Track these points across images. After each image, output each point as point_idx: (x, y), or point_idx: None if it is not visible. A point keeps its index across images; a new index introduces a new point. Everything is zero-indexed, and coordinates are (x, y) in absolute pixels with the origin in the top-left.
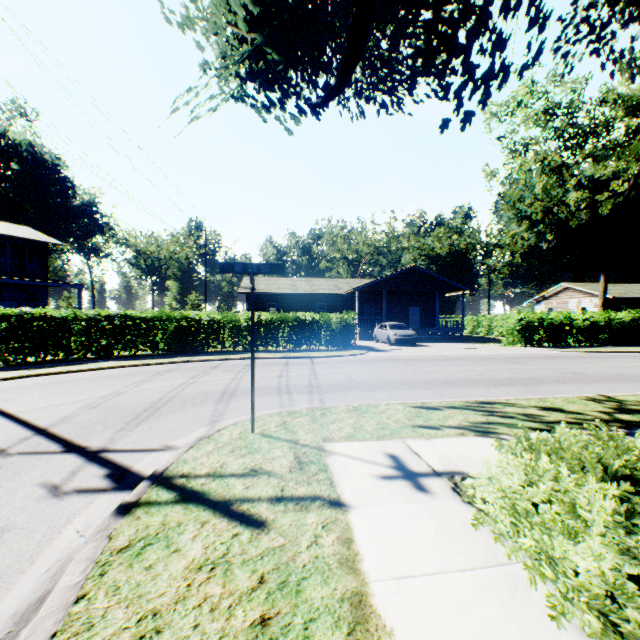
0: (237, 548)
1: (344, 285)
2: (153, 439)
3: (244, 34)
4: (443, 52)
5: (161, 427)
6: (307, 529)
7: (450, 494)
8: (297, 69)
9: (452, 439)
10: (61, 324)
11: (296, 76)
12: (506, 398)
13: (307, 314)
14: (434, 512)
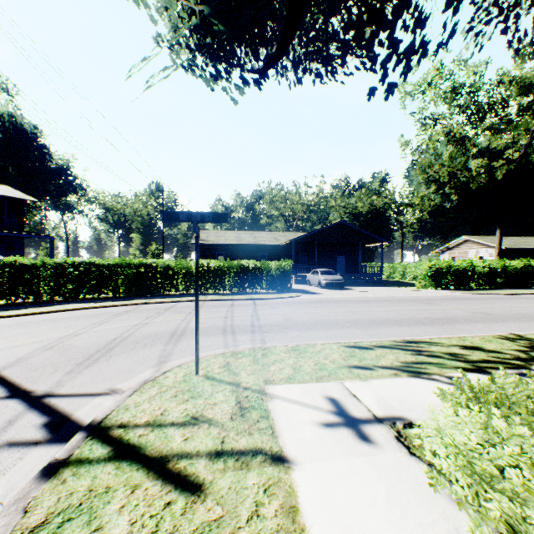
0: (168, 524)
1: (282, 237)
2: (99, 382)
3: (192, 6)
4: (372, 26)
5: (110, 369)
6: (247, 494)
7: (395, 445)
8: (241, 43)
9: (387, 380)
10: (31, 270)
11: (240, 51)
12: (429, 337)
13: (250, 262)
14: (382, 468)
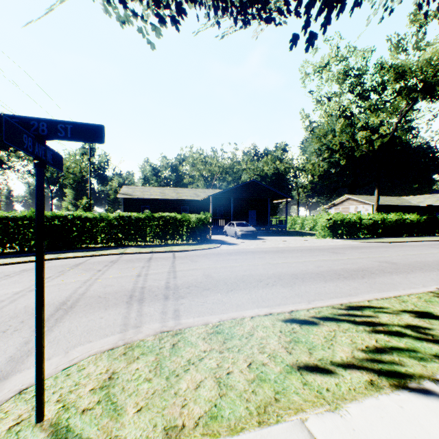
0: None
1: (202, 193)
2: None
3: None
4: None
5: None
6: None
7: None
8: None
9: (370, 404)
10: None
11: None
12: (366, 299)
13: (171, 214)
14: None
